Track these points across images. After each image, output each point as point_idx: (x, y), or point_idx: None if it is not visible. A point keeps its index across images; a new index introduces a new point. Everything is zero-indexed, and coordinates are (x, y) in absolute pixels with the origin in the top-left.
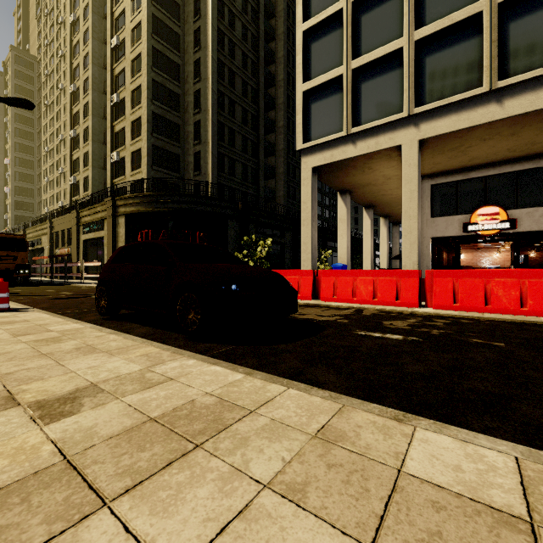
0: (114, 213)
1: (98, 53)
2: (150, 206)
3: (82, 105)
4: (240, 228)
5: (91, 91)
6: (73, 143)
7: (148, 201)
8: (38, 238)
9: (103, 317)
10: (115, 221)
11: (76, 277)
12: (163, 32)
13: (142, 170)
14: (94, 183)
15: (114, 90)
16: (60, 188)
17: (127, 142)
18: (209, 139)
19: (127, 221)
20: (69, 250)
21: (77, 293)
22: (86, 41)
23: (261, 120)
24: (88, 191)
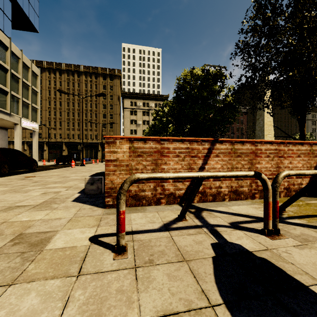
0: None
1: None
2: None
3: None
4: None
5: None
6: None
7: None
8: None
9: None
10: None
11: None
12: None
13: None
14: None
15: None
16: None
17: None
18: None
19: None
20: None
21: None
22: None
23: None
24: None
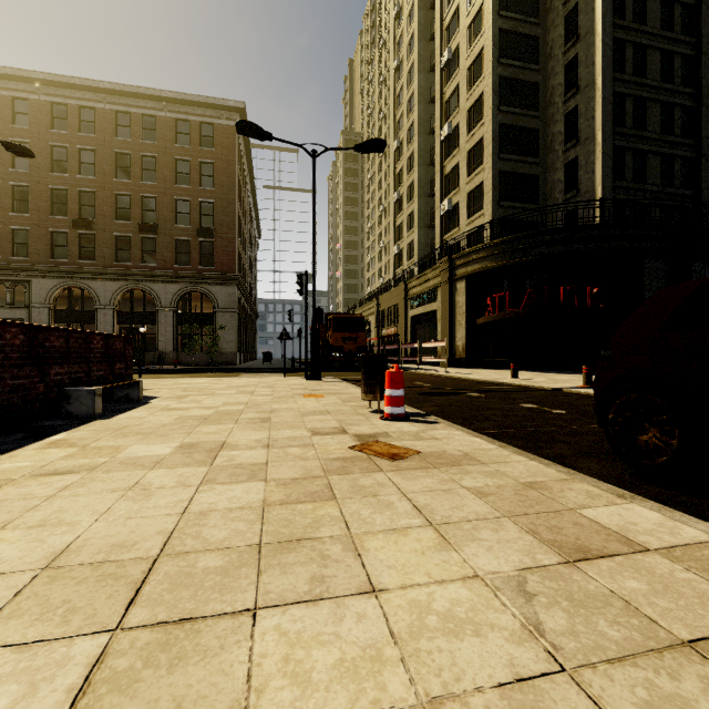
0: (450, 277)
1: (424, 87)
2: (502, 258)
3: (406, 159)
4: (671, 272)
5: (416, 136)
6: (396, 208)
7: (499, 251)
8: (365, 319)
9: (624, 470)
10: (452, 287)
11: (404, 362)
12: (513, 1)
13: (485, 211)
14: (419, 247)
15: (443, 121)
16: (381, 264)
17: (462, 181)
18: (597, 130)
19: (468, 284)
20: (396, 330)
21: (435, 384)
22: (410, 81)
23: (705, 60)
24: (413, 258)
